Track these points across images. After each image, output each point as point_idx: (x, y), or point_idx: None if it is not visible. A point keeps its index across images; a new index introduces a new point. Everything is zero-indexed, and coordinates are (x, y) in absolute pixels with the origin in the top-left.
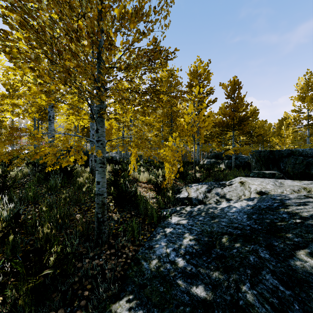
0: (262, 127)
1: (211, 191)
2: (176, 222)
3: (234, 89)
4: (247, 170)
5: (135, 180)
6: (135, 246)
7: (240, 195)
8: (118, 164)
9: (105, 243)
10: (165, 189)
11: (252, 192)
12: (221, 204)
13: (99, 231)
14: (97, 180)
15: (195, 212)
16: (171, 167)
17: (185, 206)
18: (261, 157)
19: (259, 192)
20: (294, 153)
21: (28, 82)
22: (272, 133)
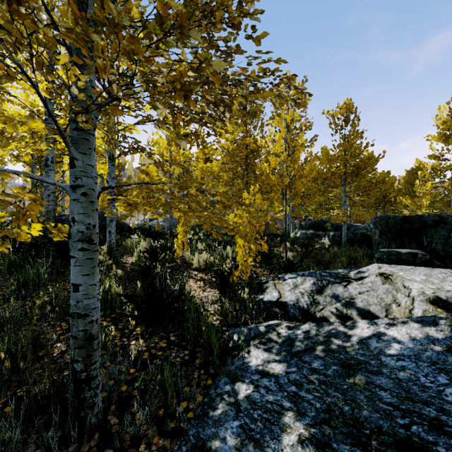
0: (383, 182)
1: (323, 291)
2: (259, 366)
3: (346, 120)
4: (365, 247)
5: (185, 266)
6: (165, 436)
7: (388, 302)
8: (159, 237)
9: (94, 430)
10: (236, 285)
11: (415, 299)
12: (355, 326)
13: (77, 402)
14: (73, 281)
15: (299, 342)
16: (248, 244)
17: (274, 319)
18: (389, 227)
19: (434, 300)
20: (445, 221)
21: (3, 100)
22: (397, 191)
